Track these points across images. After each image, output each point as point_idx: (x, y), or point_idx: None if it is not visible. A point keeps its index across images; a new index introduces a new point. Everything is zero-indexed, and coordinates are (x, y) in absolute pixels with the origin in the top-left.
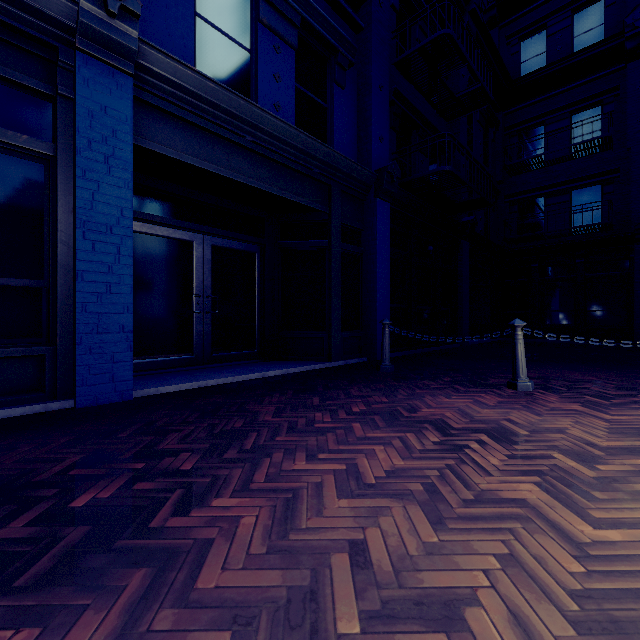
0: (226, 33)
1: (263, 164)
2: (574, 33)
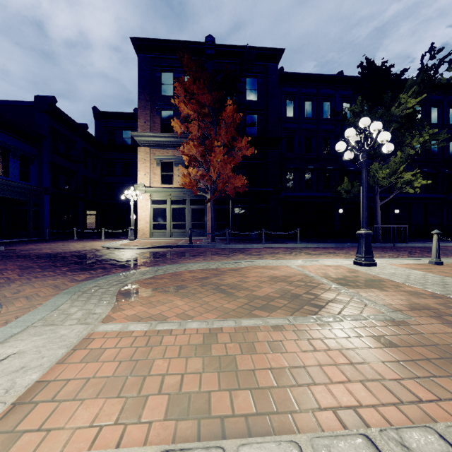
0: (1, 162)
1: (11, 191)
2: (123, 136)
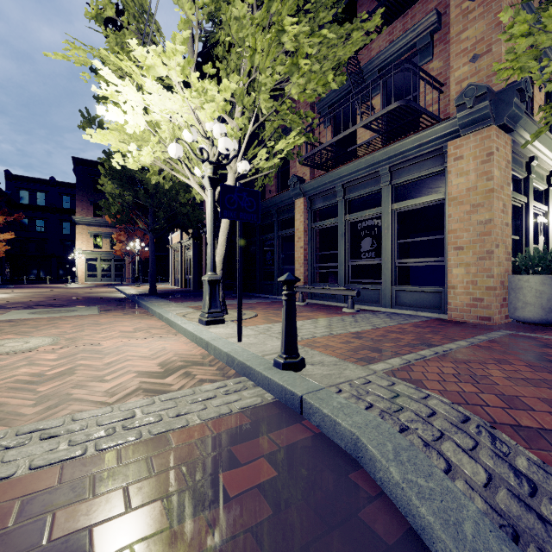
0: None
1: None
2: (37, 197)
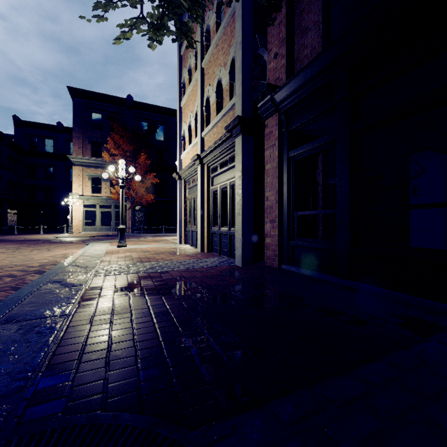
0: None
1: None
2: (46, 144)
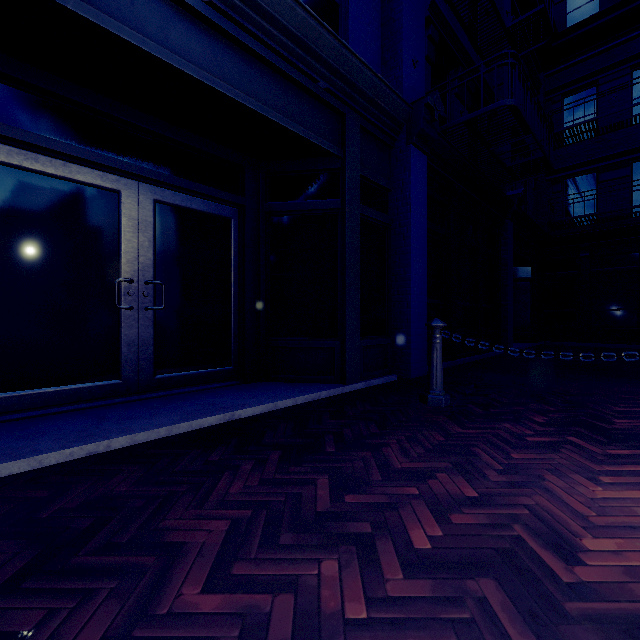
0: None
1: (232, 55)
2: None
